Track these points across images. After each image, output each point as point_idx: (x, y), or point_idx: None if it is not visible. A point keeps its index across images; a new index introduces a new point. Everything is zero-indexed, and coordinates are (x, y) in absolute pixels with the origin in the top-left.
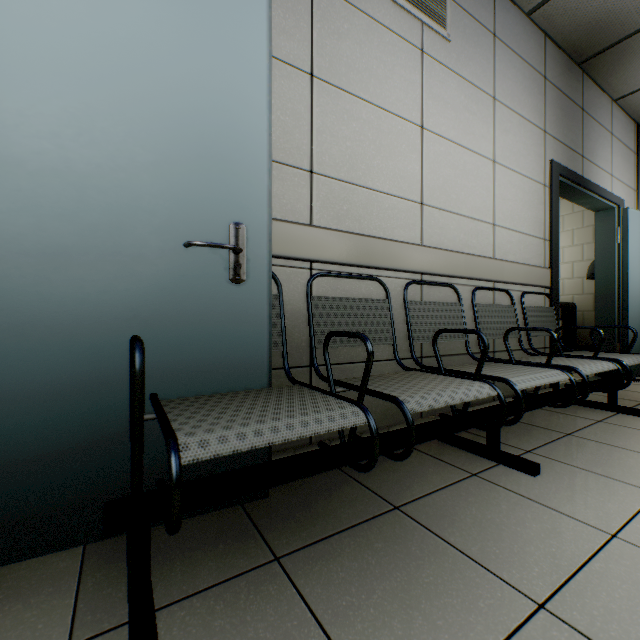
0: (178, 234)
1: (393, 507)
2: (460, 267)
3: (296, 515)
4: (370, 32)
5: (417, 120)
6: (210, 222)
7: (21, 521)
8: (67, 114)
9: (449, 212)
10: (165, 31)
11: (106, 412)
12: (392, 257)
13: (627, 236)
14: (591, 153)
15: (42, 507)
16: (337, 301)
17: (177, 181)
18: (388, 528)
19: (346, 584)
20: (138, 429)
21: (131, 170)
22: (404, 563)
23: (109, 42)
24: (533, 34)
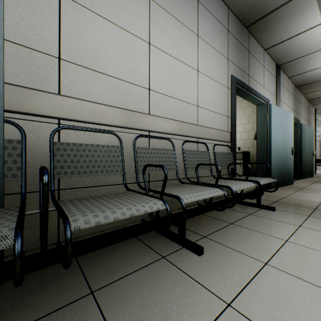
0: None
1: (90, 292)
2: (175, 128)
3: (5, 309)
4: None
5: (146, 39)
6: None
7: None
8: None
9: (168, 96)
10: None
11: None
12: (125, 120)
13: (271, 118)
14: (253, 74)
15: None
16: (78, 146)
17: None
18: (71, 315)
19: None
20: None
21: None
22: None
23: None
24: (221, 6)
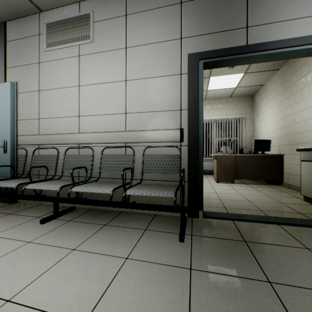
0: None
1: (10, 213)
2: (95, 139)
3: (5, 208)
4: (57, 65)
5: (77, 84)
6: (2, 141)
7: None
8: None
9: (94, 115)
10: None
11: None
12: (61, 140)
13: None
14: (268, 15)
15: None
16: (40, 156)
17: None
18: None
19: None
20: None
21: None
22: None
23: None
24: None
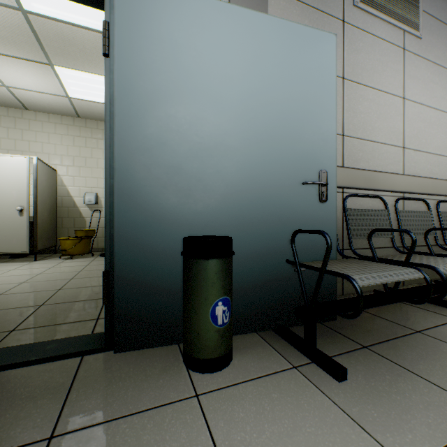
0: (297, 178)
1: (415, 331)
2: (429, 187)
3: (357, 330)
4: (373, 45)
5: (400, 94)
6: (310, 170)
7: (238, 316)
8: (254, 123)
9: (420, 151)
10: (291, 74)
11: (268, 267)
12: (388, 183)
13: None
14: None
15: (246, 310)
16: (359, 211)
17: (296, 150)
18: (420, 340)
19: (415, 360)
20: (323, 272)
21: (278, 147)
22: (443, 355)
23: (270, 85)
24: None
